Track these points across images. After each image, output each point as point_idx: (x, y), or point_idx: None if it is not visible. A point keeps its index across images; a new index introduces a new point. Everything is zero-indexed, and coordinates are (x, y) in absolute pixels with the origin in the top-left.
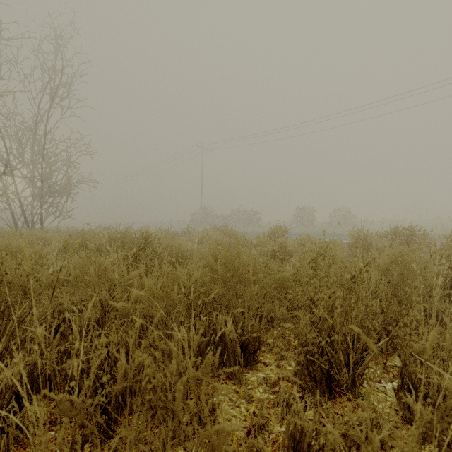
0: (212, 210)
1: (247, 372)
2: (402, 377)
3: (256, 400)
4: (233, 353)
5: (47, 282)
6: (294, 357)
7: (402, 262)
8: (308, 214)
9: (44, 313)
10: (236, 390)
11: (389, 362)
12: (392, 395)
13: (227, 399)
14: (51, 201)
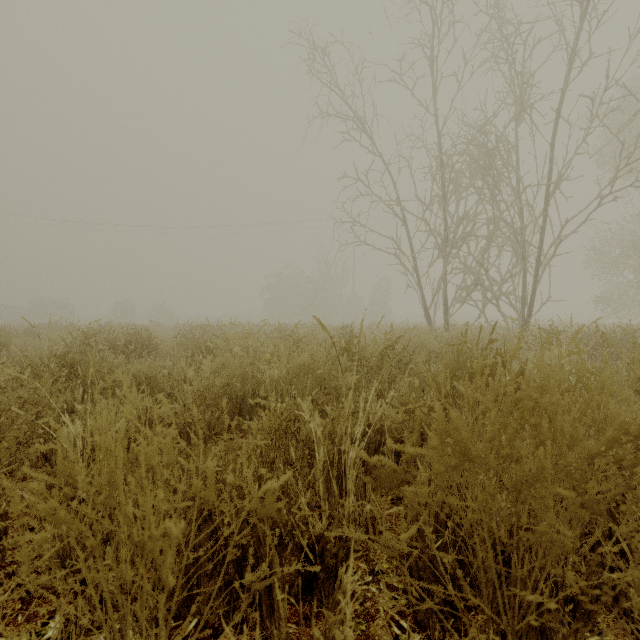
0: None
1: None
2: None
3: None
4: None
5: None
6: None
7: None
8: (129, 309)
9: None
10: None
11: None
12: None
13: None
14: None
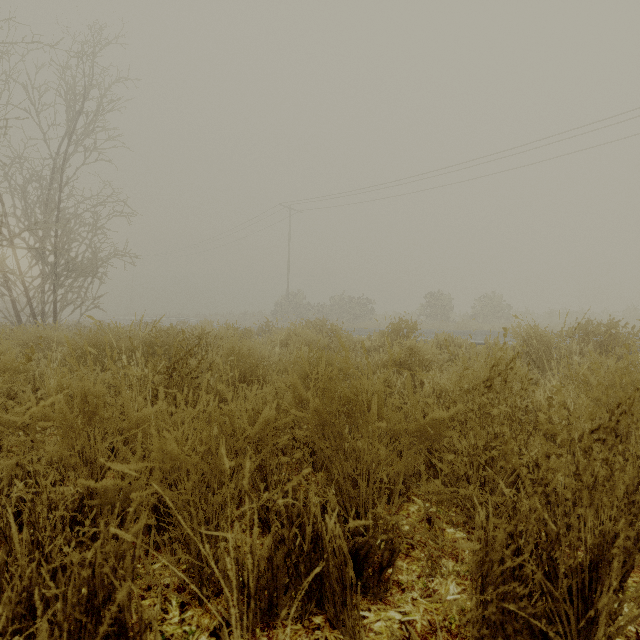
0: (303, 298)
1: (366, 608)
2: None
3: None
4: (339, 577)
5: (1, 422)
6: (454, 568)
7: (632, 383)
8: (443, 303)
9: None
10: None
11: None
12: None
13: None
14: (69, 284)
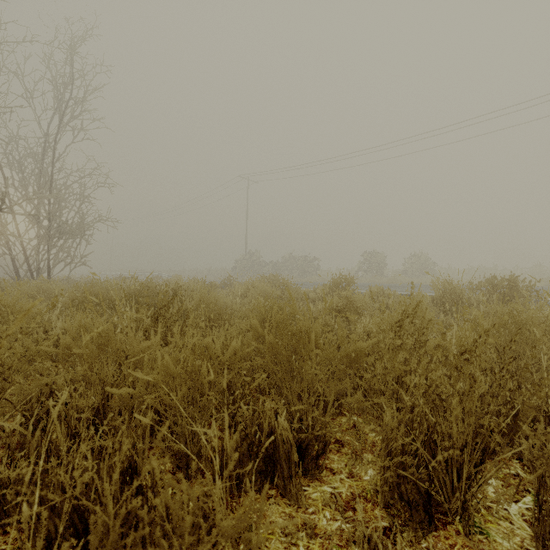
0: (259, 256)
1: (307, 484)
2: (541, 503)
3: (322, 532)
4: (287, 460)
5: (31, 354)
6: (373, 459)
7: (514, 324)
8: (378, 260)
9: (24, 397)
10: (292, 515)
11: (507, 469)
12: (520, 524)
13: (279, 531)
14: (61, 245)
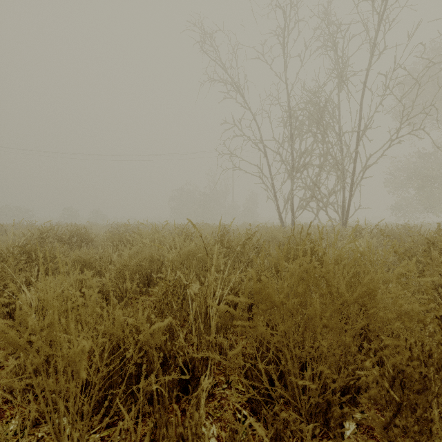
0: None
1: None
2: None
3: None
4: None
5: None
6: None
7: None
8: (74, 213)
9: None
10: None
11: None
12: None
13: None
14: None
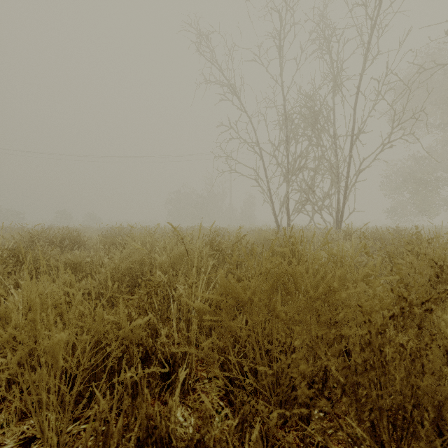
0: None
1: None
2: None
3: None
4: None
5: None
6: None
7: None
8: (67, 216)
9: None
10: None
11: None
12: None
13: None
14: None
